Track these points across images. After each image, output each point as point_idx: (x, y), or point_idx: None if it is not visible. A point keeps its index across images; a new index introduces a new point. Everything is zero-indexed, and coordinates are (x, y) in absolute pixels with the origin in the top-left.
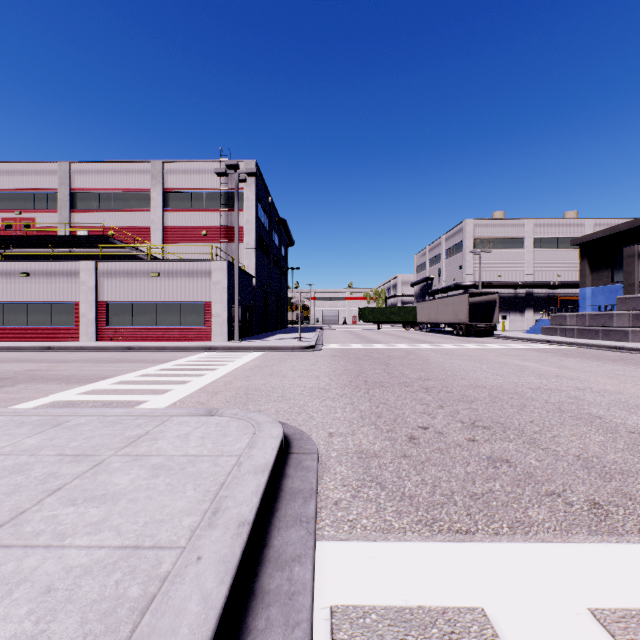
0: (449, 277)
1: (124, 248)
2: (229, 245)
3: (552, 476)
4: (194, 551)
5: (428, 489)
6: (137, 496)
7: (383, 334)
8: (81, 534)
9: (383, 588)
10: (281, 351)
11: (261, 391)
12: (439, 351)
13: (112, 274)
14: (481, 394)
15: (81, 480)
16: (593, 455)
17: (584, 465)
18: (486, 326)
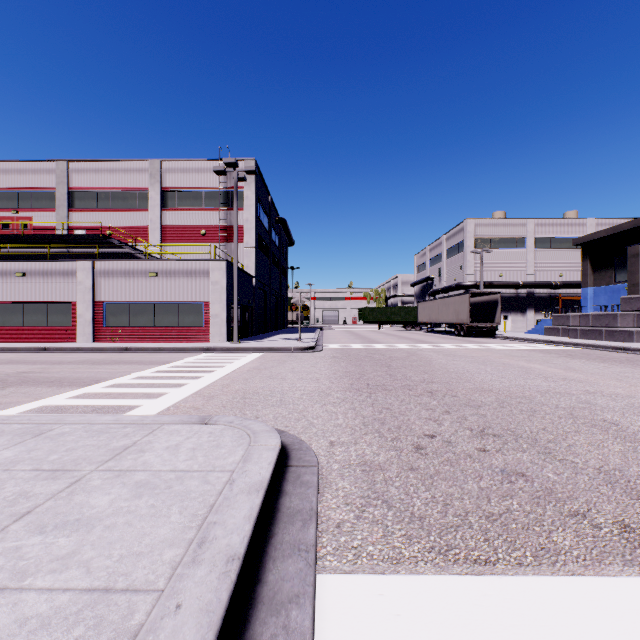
0: (450, 277)
1: (122, 248)
2: (228, 245)
3: (574, 492)
4: (173, 596)
5: (439, 508)
6: (115, 522)
7: (384, 334)
8: (44, 572)
9: (395, 637)
10: (280, 352)
11: (259, 395)
12: (441, 352)
13: (109, 274)
14: (488, 398)
15: (55, 501)
16: (615, 467)
17: (607, 479)
18: (488, 326)
